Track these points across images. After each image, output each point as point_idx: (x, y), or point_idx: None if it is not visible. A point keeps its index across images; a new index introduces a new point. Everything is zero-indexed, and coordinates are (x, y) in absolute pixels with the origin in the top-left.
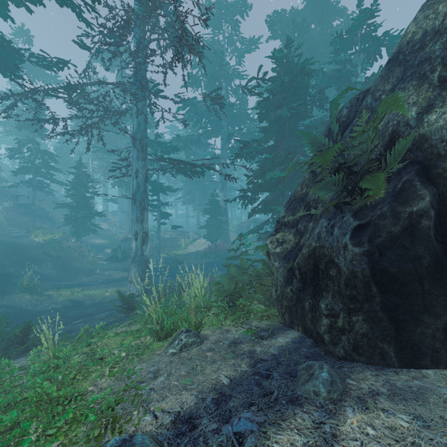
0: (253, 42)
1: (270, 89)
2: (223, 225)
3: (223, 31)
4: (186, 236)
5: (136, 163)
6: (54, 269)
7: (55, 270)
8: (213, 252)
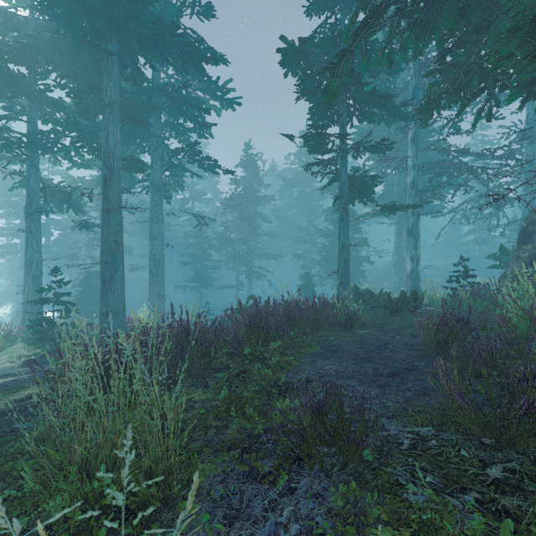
0: None
1: None
2: None
3: None
4: None
5: None
6: None
7: None
8: None
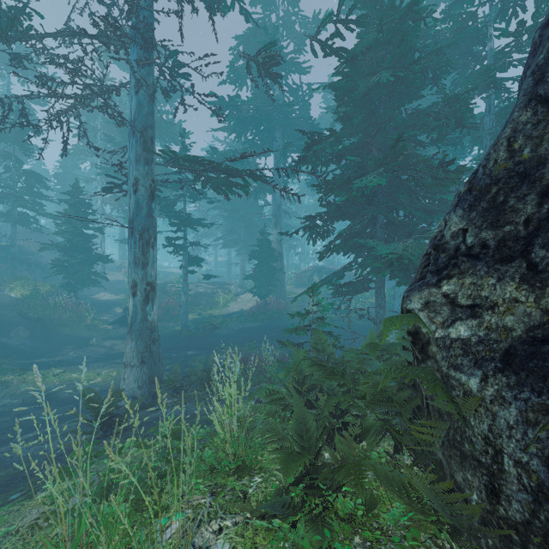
0: (318, 20)
1: (355, 50)
2: (277, 274)
3: (276, 9)
4: (225, 290)
5: (134, 169)
6: (29, 339)
7: (30, 340)
8: (263, 312)
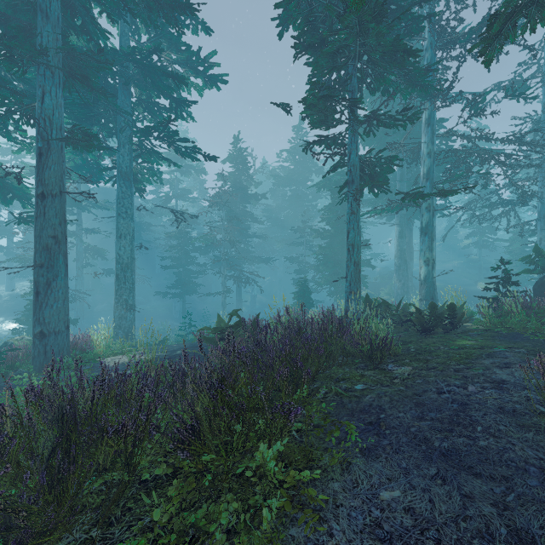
0: None
1: None
2: None
3: None
4: None
5: (539, 234)
6: None
7: None
8: None
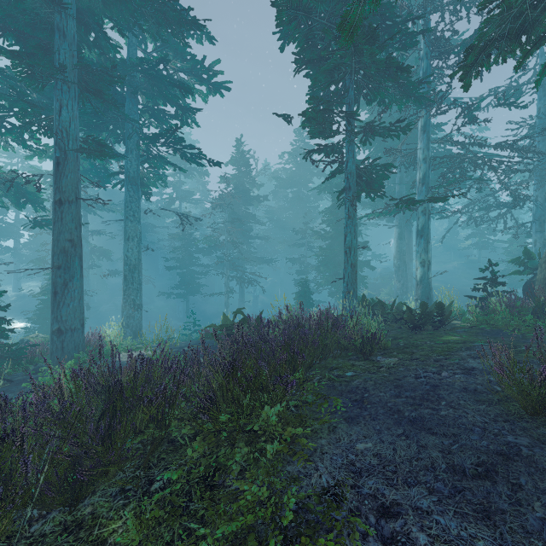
0: None
1: None
2: None
3: None
4: None
5: (534, 236)
6: None
7: None
8: None
